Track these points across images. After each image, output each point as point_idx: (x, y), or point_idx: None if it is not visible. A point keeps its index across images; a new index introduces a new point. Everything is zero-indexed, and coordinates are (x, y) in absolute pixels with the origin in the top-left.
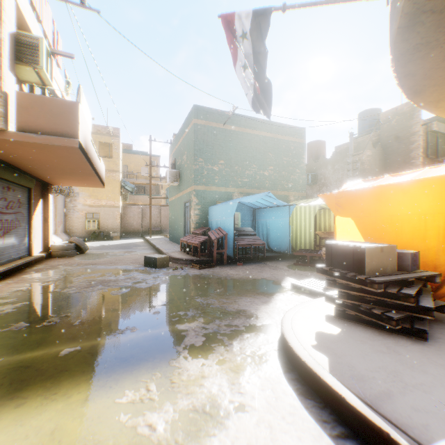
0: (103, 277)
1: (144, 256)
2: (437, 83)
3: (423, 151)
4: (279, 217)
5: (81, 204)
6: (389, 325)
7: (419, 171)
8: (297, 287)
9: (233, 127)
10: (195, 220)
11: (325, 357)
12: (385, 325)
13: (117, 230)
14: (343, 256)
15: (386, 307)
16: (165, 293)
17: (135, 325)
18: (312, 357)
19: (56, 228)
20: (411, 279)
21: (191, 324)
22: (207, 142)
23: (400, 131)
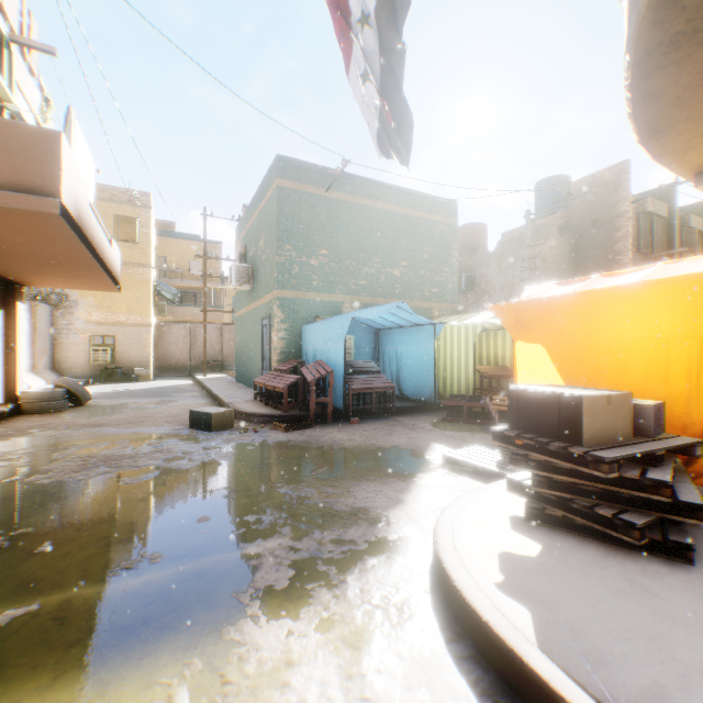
0: (111, 450)
1: (190, 411)
2: (692, 115)
3: (633, 243)
4: (418, 343)
5: (83, 321)
6: (628, 538)
7: (648, 268)
8: (453, 461)
9: (342, 195)
10: (280, 348)
11: (525, 609)
12: (620, 538)
13: (147, 365)
14: (539, 413)
15: (619, 503)
16: (224, 478)
17: (161, 548)
18: (501, 612)
19: (36, 361)
20: (659, 452)
21: (268, 541)
22: (299, 219)
23: (599, 211)
